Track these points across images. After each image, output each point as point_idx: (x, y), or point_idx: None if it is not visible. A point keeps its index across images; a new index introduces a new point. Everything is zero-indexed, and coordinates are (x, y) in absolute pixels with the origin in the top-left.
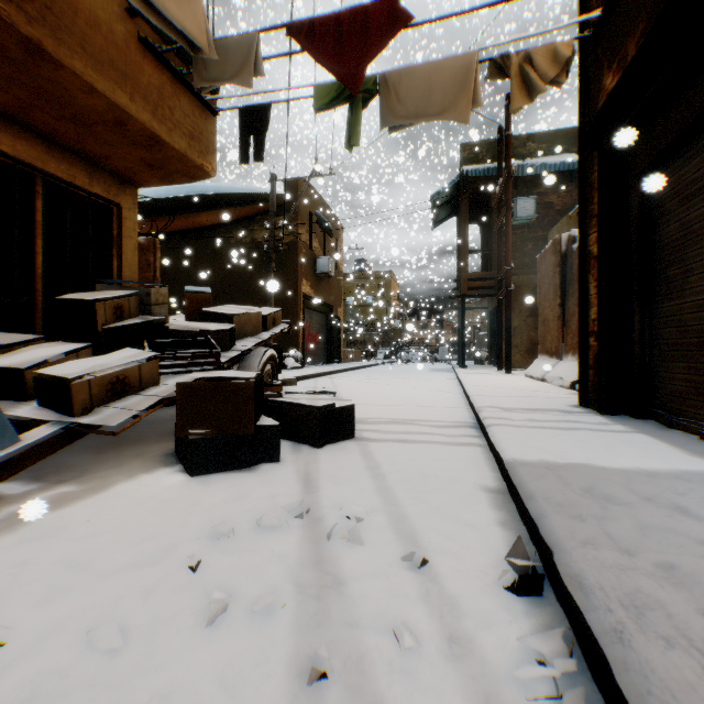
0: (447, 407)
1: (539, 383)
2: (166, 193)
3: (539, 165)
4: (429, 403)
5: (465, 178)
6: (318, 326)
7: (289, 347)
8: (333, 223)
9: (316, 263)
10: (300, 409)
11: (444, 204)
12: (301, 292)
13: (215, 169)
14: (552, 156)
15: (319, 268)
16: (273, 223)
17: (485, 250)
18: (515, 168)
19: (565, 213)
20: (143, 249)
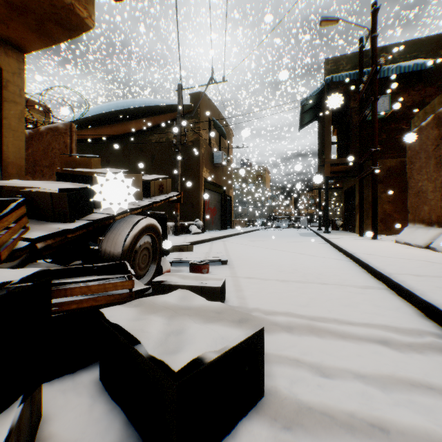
0: (358, 286)
1: (428, 252)
2: (108, 108)
3: (394, 68)
4: (330, 277)
5: (329, 86)
6: (215, 202)
7: (193, 217)
8: (226, 129)
9: (213, 156)
10: (140, 357)
11: (315, 101)
12: (202, 176)
13: (92, 19)
14: (403, 63)
15: (216, 160)
16: (179, 122)
17: (345, 141)
18: (381, 63)
19: (414, 108)
20: (62, 132)
